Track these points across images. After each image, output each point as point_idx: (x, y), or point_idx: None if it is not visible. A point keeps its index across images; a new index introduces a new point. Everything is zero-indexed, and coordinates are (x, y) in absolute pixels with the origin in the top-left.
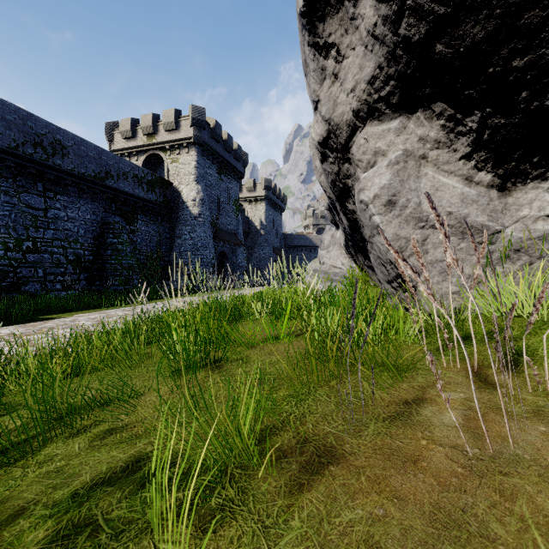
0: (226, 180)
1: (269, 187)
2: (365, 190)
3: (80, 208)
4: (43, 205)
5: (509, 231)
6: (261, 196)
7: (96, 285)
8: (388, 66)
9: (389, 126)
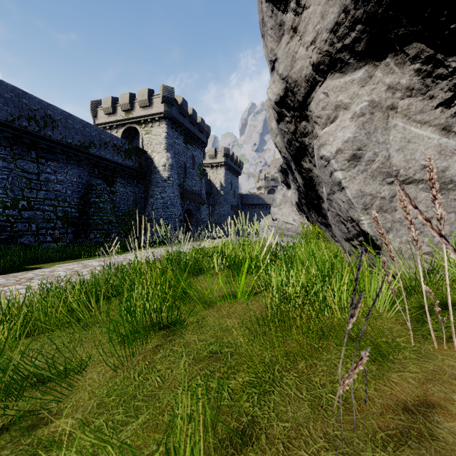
0: (192, 149)
1: (228, 154)
2: (327, 145)
3: (67, 172)
4: (36, 170)
5: None
6: (221, 162)
7: (81, 237)
8: (355, 8)
9: (353, 77)
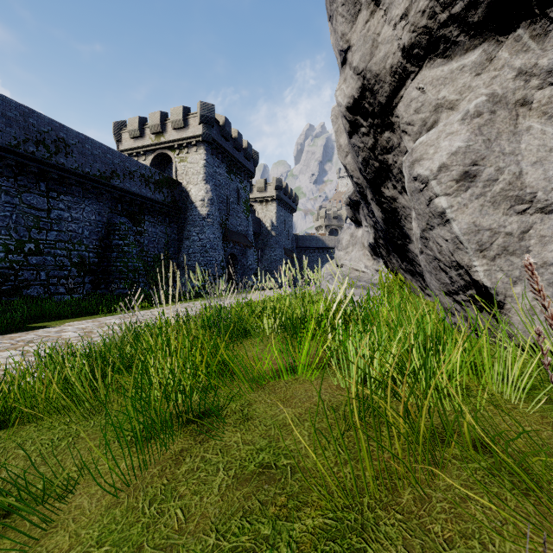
0: (236, 180)
1: (280, 187)
2: (424, 160)
3: (84, 208)
4: (46, 205)
5: None
6: (272, 196)
7: (101, 288)
8: None
9: (463, 62)
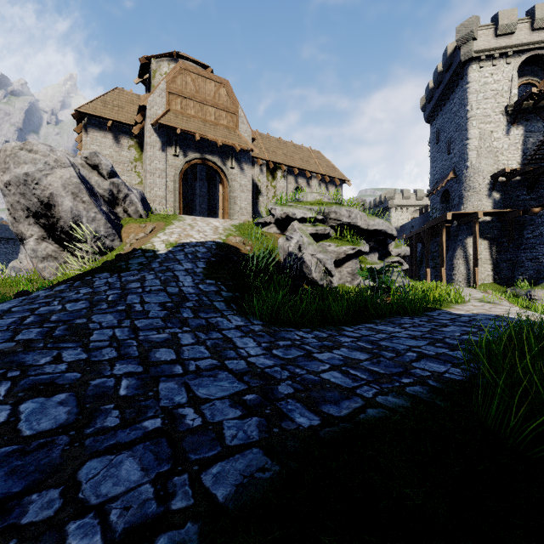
0: None
1: None
2: (26, 245)
3: None
4: None
5: (61, 260)
6: None
7: None
8: (31, 218)
9: (34, 229)
